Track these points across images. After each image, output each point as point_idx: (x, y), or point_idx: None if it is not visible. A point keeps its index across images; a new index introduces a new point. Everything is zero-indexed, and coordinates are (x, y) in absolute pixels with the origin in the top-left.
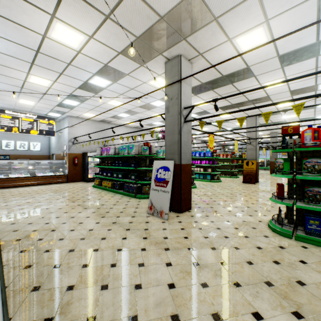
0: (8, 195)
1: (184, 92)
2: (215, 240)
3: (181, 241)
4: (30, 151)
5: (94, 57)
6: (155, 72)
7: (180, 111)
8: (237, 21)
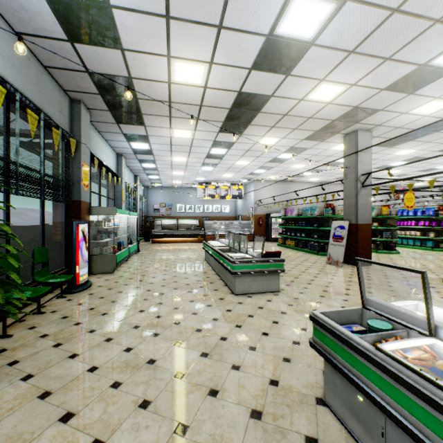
0: None
1: (361, 161)
2: (375, 278)
3: (346, 275)
4: (222, 213)
5: (283, 145)
6: (335, 142)
7: (357, 178)
8: (404, 105)
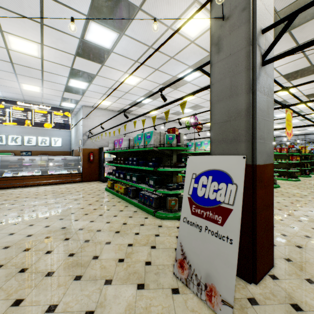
0: (0, 200)
1: None
2: None
3: None
4: (52, 147)
5: None
6: None
7: (254, 37)
8: None
